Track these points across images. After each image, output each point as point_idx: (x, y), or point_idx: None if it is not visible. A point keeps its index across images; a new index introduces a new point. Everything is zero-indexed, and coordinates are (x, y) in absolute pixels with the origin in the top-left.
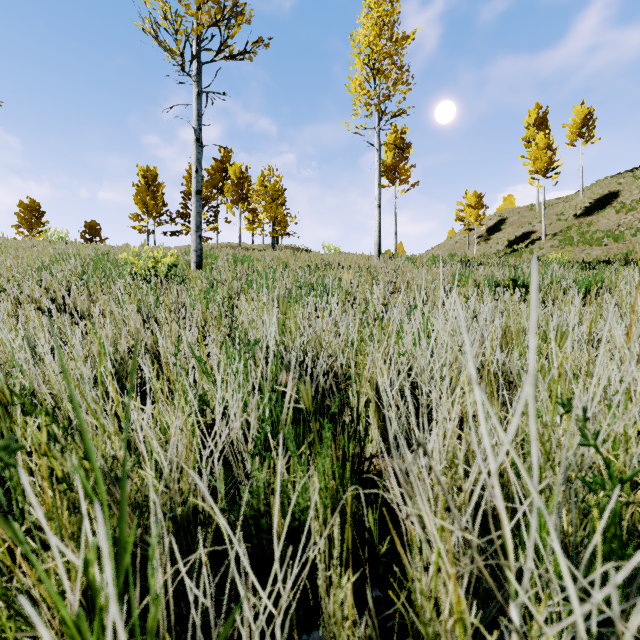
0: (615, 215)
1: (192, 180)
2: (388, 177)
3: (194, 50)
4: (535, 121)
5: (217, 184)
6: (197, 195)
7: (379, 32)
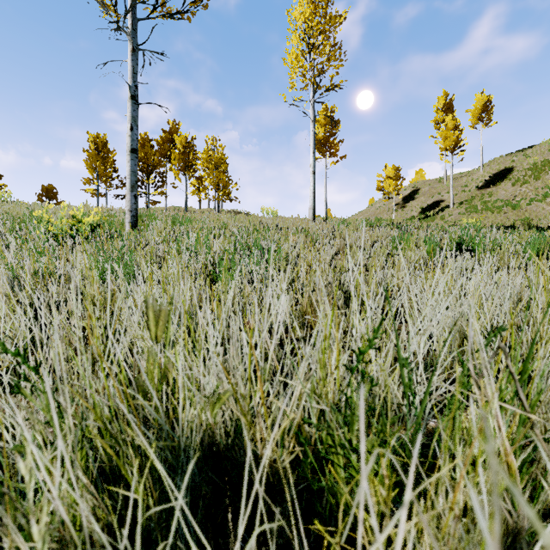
0: (511, 187)
1: (127, 138)
2: (319, 150)
3: (129, 5)
4: (443, 106)
5: (166, 153)
6: (132, 153)
7: (314, 10)
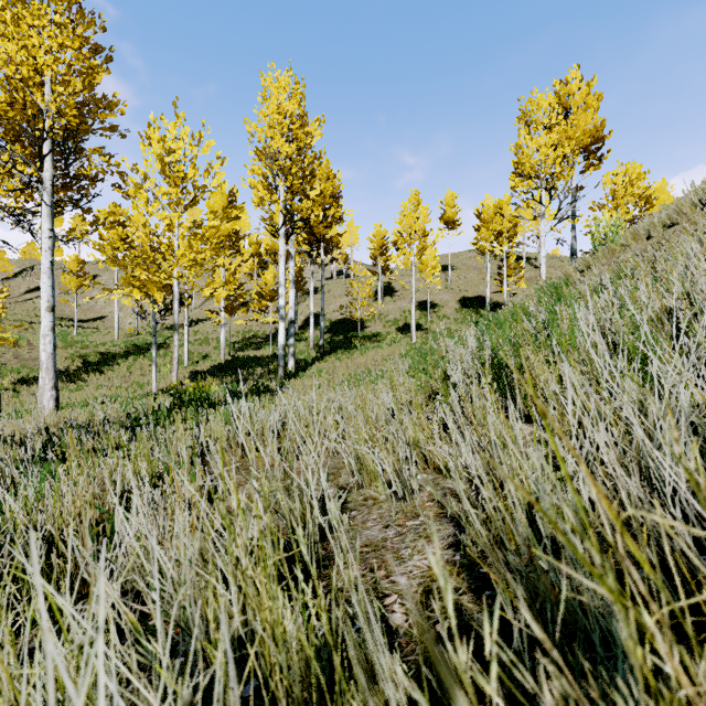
0: (91, 290)
1: None
2: None
3: None
4: None
5: None
6: None
7: None
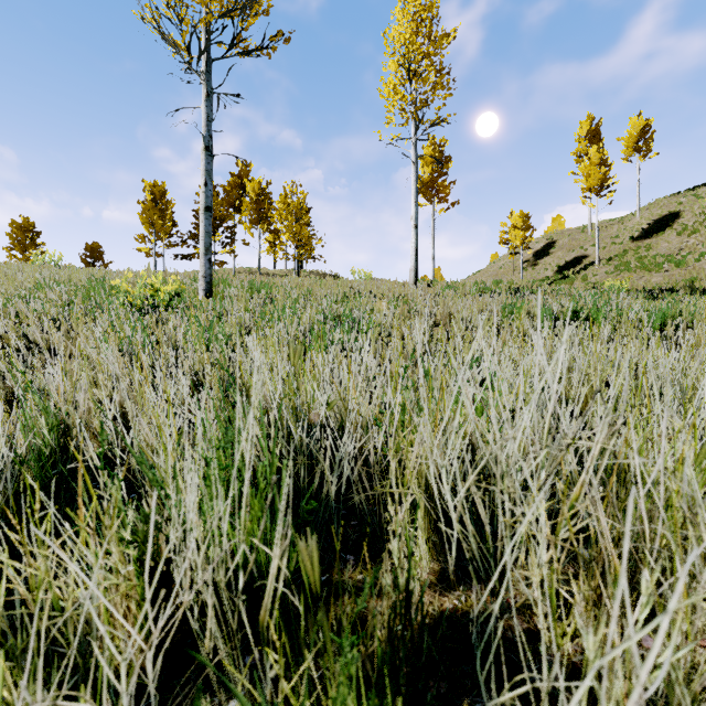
0: (676, 238)
1: (200, 195)
2: (425, 195)
3: (203, 44)
4: (587, 134)
5: (234, 202)
6: (206, 212)
7: (416, 29)
